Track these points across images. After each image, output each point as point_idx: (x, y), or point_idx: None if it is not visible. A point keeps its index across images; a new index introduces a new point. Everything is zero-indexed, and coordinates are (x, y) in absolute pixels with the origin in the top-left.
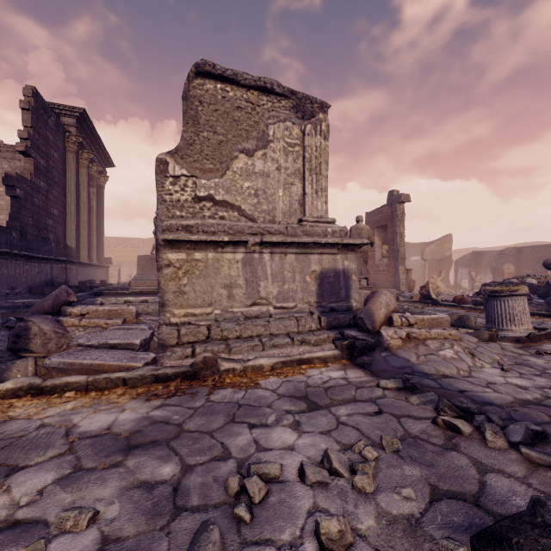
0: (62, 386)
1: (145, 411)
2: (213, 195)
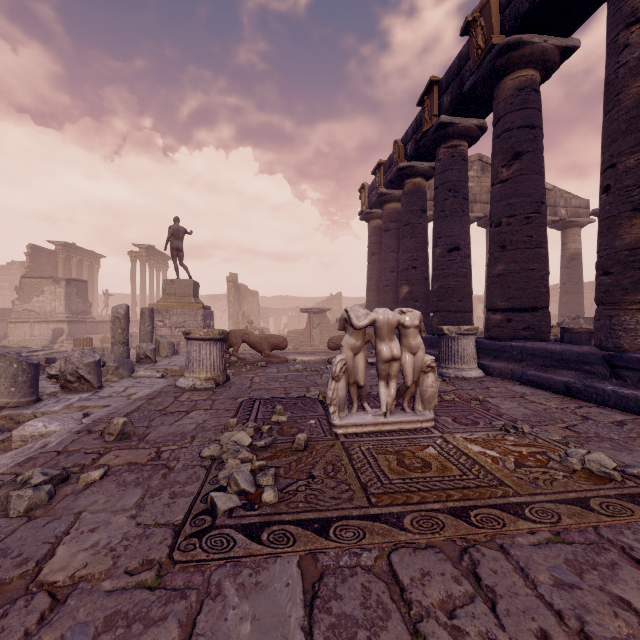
0: None
1: None
2: (27, 308)
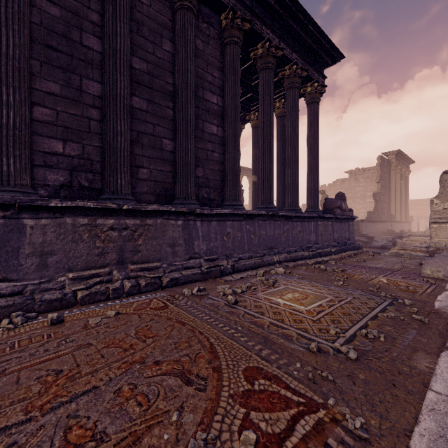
0: (407, 249)
1: (424, 254)
2: None
